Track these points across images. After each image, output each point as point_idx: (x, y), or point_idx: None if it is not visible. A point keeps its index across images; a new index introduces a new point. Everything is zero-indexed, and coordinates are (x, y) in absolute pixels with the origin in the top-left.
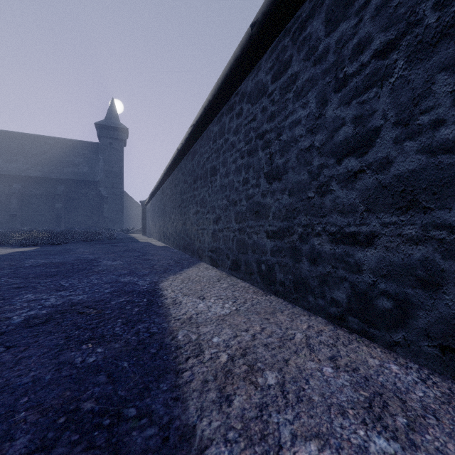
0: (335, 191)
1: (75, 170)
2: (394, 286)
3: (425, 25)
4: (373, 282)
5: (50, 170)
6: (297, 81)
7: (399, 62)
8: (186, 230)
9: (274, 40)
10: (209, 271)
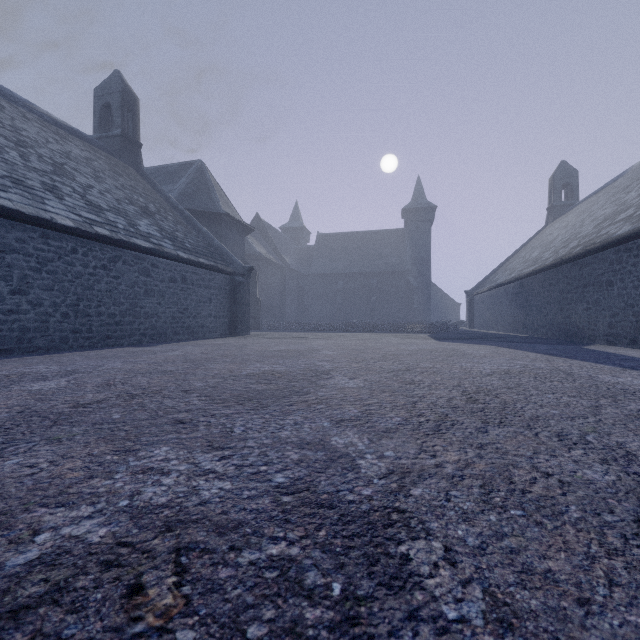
0: None
1: (384, 261)
2: None
3: None
4: None
5: (365, 265)
6: None
7: None
8: (571, 322)
9: None
10: (609, 346)
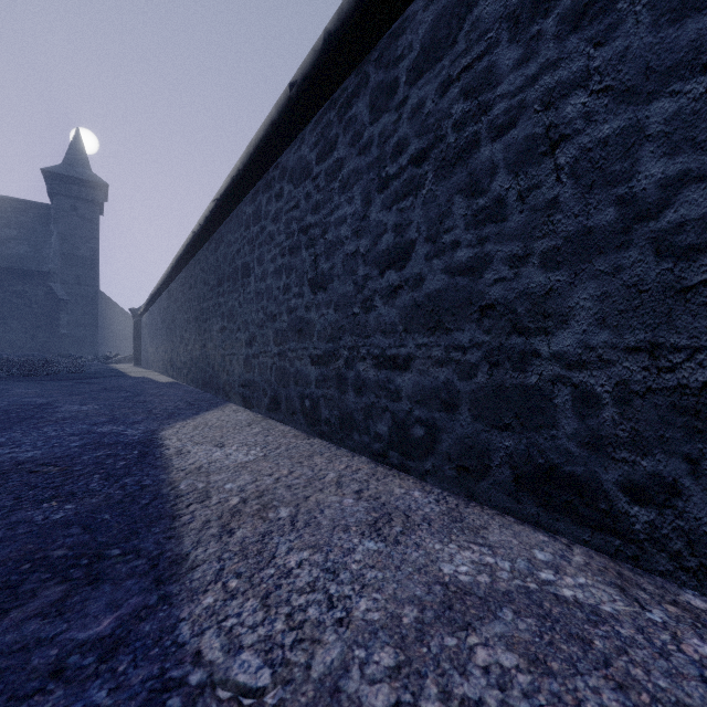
0: (378, 308)
1: (0, 250)
2: (425, 412)
3: (447, 143)
4: (410, 409)
5: None
6: (343, 169)
7: (429, 175)
8: (207, 357)
9: (319, 108)
10: (238, 415)
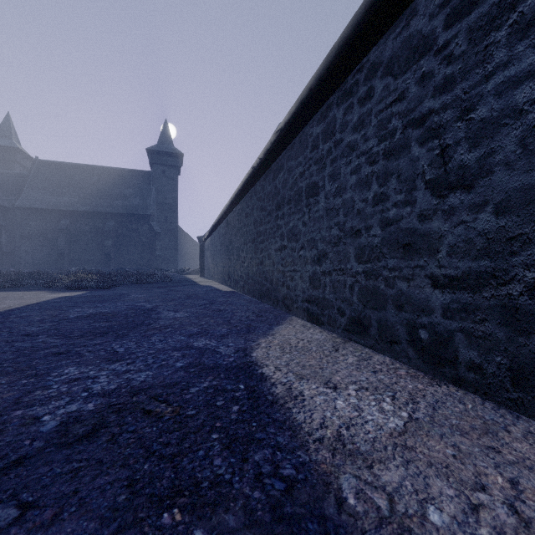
0: None
1: (125, 202)
2: None
3: None
4: None
5: (99, 204)
6: (522, 2)
7: None
8: (264, 272)
9: None
10: (311, 332)
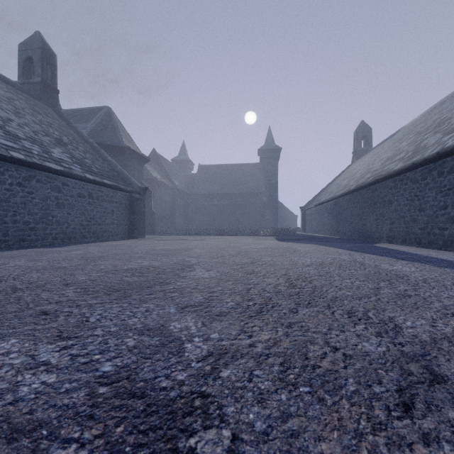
0: (439, 217)
1: (246, 186)
2: (450, 238)
3: None
4: (447, 238)
5: (232, 188)
6: (429, 185)
7: (451, 193)
8: (366, 228)
9: (421, 167)
10: (389, 244)
